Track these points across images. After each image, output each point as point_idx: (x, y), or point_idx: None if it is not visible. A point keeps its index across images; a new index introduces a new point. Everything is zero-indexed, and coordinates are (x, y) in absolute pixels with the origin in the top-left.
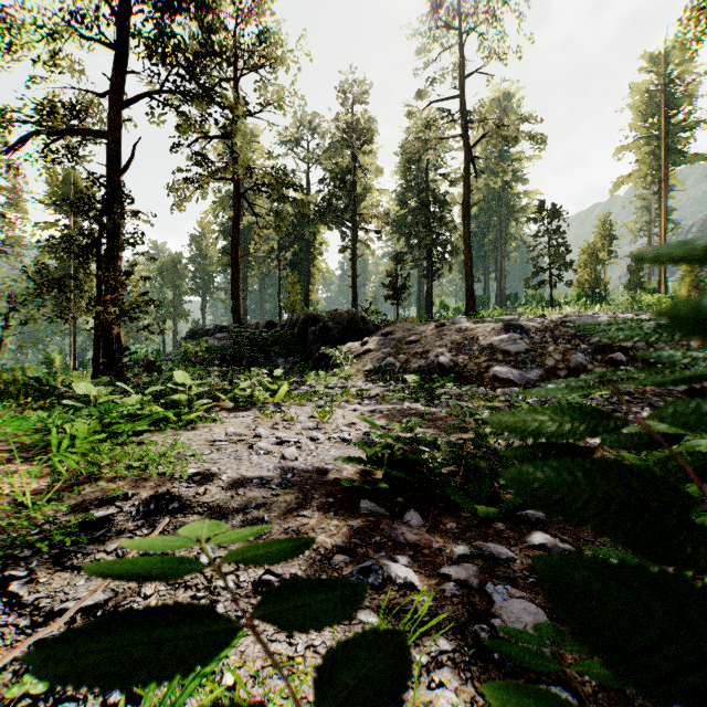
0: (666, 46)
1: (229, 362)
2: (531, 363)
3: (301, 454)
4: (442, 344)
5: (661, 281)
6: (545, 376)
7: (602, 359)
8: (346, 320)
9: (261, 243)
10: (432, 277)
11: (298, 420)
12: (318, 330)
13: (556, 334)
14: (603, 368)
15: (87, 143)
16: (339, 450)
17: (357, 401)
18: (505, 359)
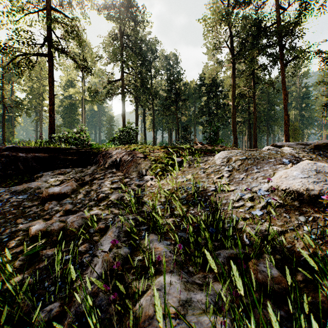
0: None
1: None
2: None
3: None
4: None
5: None
6: None
7: None
8: None
9: None
10: None
11: None
12: None
13: None
14: None
15: None
16: None
17: None
18: None
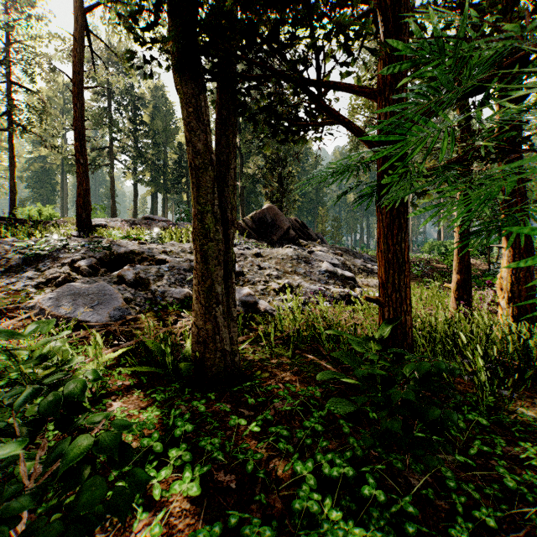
0: None
1: None
2: None
3: None
4: None
5: None
6: None
7: None
8: None
9: None
10: None
11: None
12: None
13: None
14: None
15: None
16: None
17: None
18: None
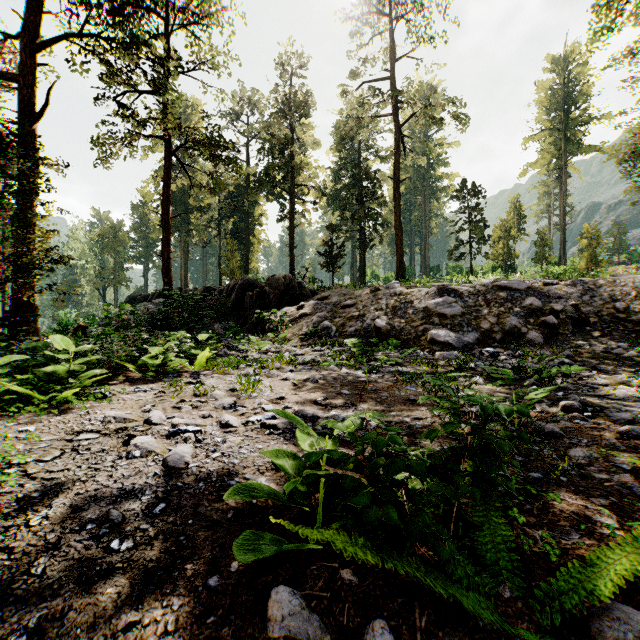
0: (566, 50)
1: (156, 326)
2: (467, 327)
3: (197, 454)
4: (377, 307)
5: (561, 255)
6: (481, 339)
7: (535, 322)
8: (283, 286)
9: (202, 213)
10: (365, 248)
11: (213, 395)
12: (255, 295)
13: (488, 297)
14: (537, 331)
15: (1, 90)
16: (256, 443)
17: (289, 368)
18: (441, 322)
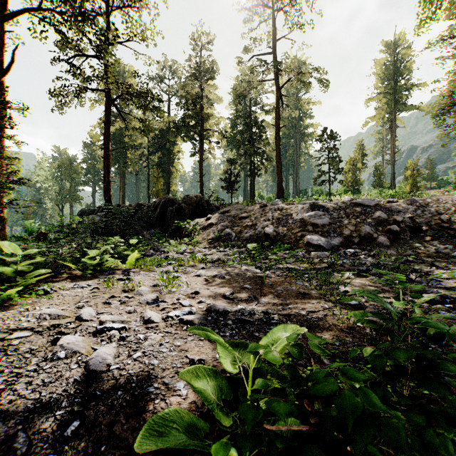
0: (395, 38)
1: (98, 233)
2: (333, 233)
3: (120, 354)
4: (266, 219)
5: (392, 182)
6: (344, 242)
7: (383, 230)
8: (195, 203)
9: (135, 150)
10: (254, 176)
11: (139, 291)
12: (174, 210)
13: (348, 211)
14: (384, 236)
15: None
16: (175, 340)
17: (201, 266)
18: (314, 230)
